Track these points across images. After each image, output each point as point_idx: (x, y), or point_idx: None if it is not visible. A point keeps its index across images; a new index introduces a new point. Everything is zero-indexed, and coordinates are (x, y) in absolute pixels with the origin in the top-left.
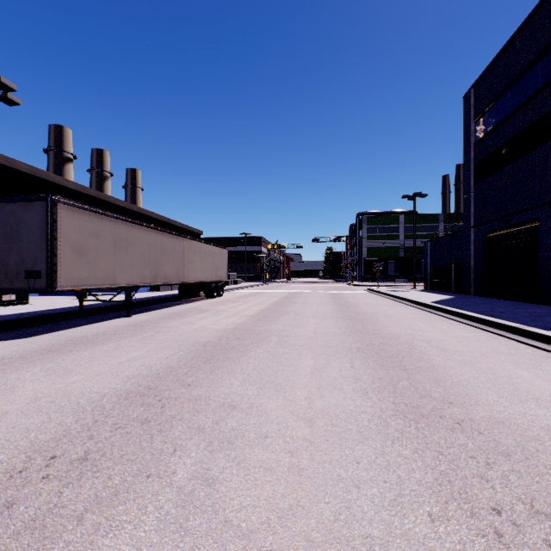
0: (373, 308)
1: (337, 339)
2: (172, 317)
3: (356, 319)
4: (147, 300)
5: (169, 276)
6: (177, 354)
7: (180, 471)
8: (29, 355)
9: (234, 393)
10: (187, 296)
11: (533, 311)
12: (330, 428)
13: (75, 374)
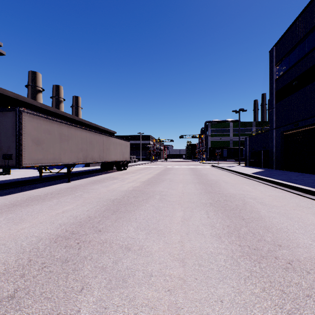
0: (216, 177)
1: (197, 197)
2: (95, 182)
3: (207, 184)
4: (82, 172)
5: (94, 158)
6: (95, 207)
7: (83, 309)
8: (0, 208)
9: (130, 237)
10: (106, 169)
11: (314, 179)
12: (197, 267)
13: (26, 222)
